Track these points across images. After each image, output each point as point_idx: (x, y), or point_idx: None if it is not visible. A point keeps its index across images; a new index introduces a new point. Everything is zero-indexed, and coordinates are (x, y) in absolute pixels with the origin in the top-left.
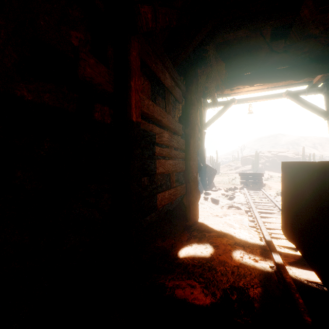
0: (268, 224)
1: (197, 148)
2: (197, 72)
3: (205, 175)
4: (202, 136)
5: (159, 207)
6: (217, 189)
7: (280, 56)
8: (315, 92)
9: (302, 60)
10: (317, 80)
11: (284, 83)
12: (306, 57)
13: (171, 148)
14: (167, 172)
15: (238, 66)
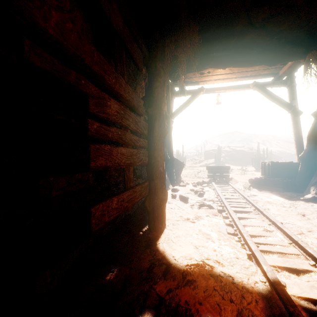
0: (248, 228)
1: (164, 134)
2: (164, 34)
3: (172, 169)
4: (169, 125)
5: (97, 229)
6: (185, 184)
7: (257, 32)
8: (280, 84)
9: (277, 42)
10: (283, 72)
11: (252, 73)
12: (282, 38)
13: (127, 130)
14: (116, 166)
15: (211, 42)
